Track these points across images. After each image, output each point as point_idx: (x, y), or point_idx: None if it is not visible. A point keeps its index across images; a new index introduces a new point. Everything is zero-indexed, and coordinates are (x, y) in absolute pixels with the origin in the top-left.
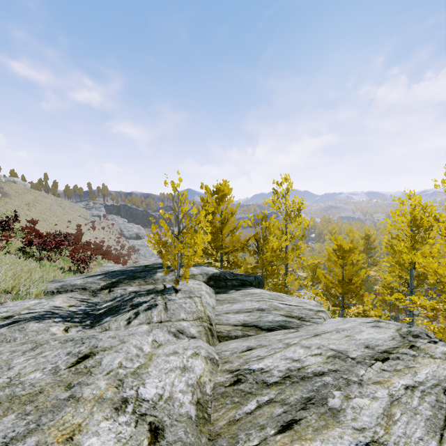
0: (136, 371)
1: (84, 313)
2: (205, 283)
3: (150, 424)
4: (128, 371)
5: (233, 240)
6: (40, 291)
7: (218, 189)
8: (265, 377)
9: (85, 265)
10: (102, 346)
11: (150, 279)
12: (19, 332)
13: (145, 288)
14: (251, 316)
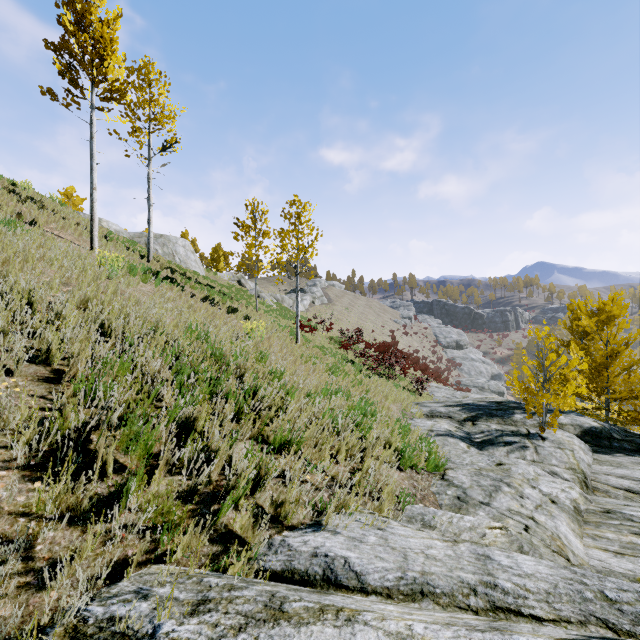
0: (532, 479)
1: (468, 438)
2: (577, 438)
3: (549, 498)
4: (528, 477)
5: (629, 380)
6: (421, 413)
7: (600, 310)
8: (633, 518)
9: (422, 387)
10: (505, 462)
11: (508, 420)
12: (446, 441)
13: (508, 429)
14: (639, 485)
